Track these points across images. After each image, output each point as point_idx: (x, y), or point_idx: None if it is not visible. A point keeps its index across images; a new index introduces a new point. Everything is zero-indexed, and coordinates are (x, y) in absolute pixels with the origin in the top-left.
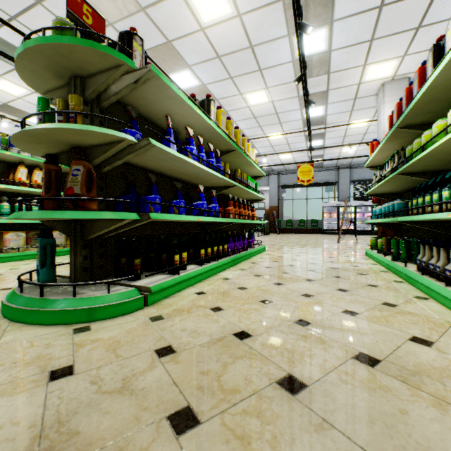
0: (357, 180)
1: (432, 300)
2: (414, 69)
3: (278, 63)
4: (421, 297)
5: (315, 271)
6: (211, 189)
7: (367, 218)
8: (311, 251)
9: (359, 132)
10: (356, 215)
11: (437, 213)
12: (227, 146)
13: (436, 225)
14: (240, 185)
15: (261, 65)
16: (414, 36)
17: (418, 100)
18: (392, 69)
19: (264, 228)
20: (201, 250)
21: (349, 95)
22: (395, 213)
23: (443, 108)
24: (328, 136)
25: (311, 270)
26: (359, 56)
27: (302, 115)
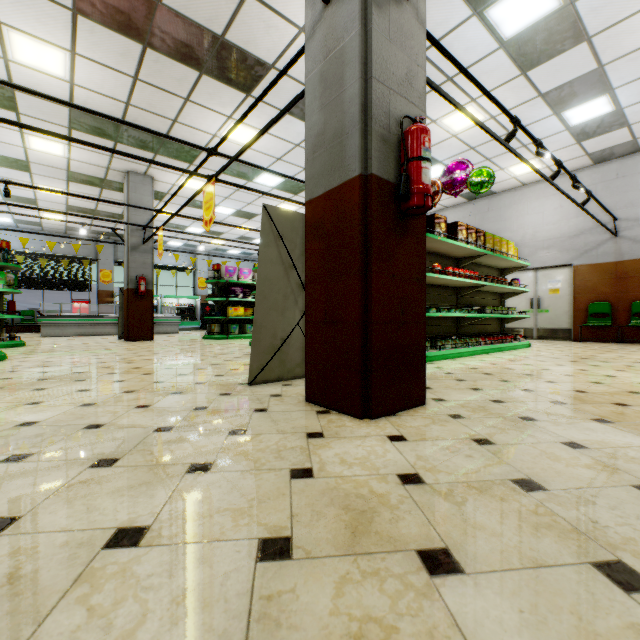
0: None
1: None
2: None
3: None
4: None
5: None
6: None
7: None
8: None
9: None
10: None
11: None
12: None
13: None
14: None
15: None
16: None
17: None
18: None
19: None
20: None
21: None
22: None
23: None
24: None
25: None
26: None
27: None
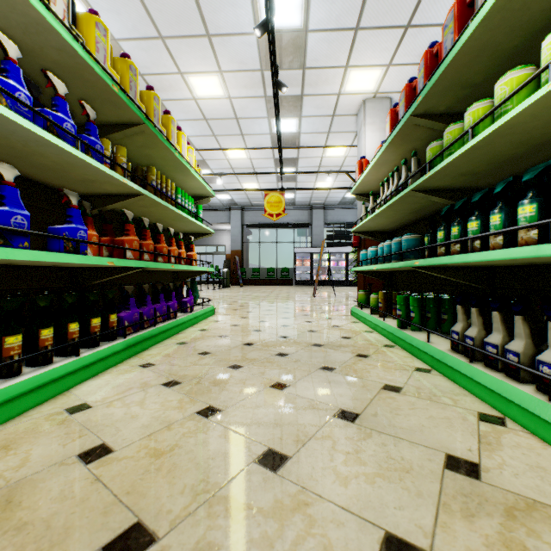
0: (331, 223)
1: (514, 425)
2: (397, 88)
3: (236, 30)
4: (490, 417)
5: (289, 357)
6: (90, 198)
7: (341, 267)
8: (281, 311)
9: (335, 164)
10: (331, 264)
11: (525, 247)
12: (118, 107)
13: (463, 272)
14: (155, 197)
15: (210, 28)
16: (401, 39)
17: (468, 41)
18: (376, 82)
19: (223, 279)
20: (5, 338)
21: (327, 109)
22: (404, 255)
23: (488, 77)
24: (302, 164)
25: (281, 355)
26: (341, 51)
27: (271, 127)
